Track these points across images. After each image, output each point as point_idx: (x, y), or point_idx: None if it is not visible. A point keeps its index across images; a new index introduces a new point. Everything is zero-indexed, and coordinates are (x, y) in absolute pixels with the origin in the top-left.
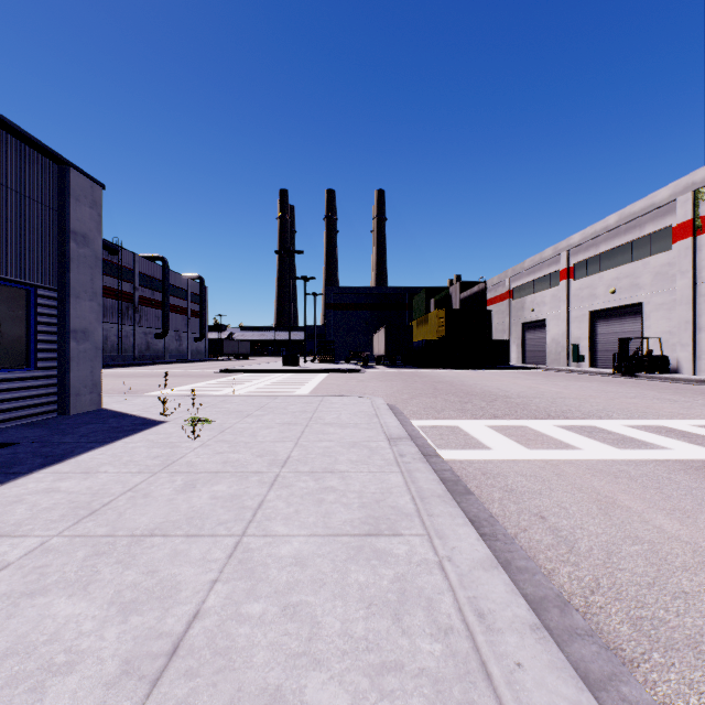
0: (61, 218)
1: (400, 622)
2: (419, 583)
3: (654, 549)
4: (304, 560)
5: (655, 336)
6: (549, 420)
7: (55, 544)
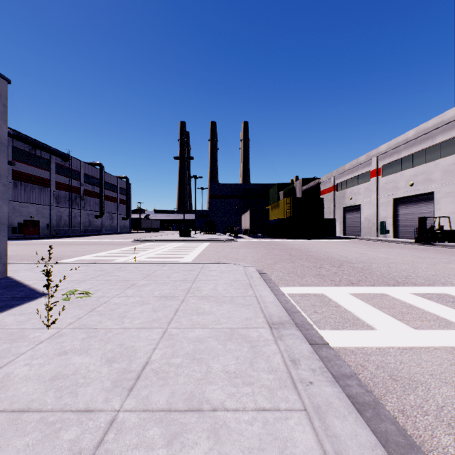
0: None
1: None
2: None
3: None
4: None
5: (444, 215)
6: (401, 287)
7: None
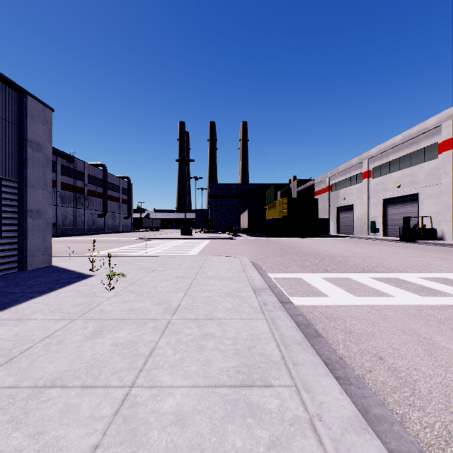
0: (20, 131)
1: None
2: (294, 450)
3: None
4: (184, 417)
5: (427, 215)
6: (364, 273)
7: None
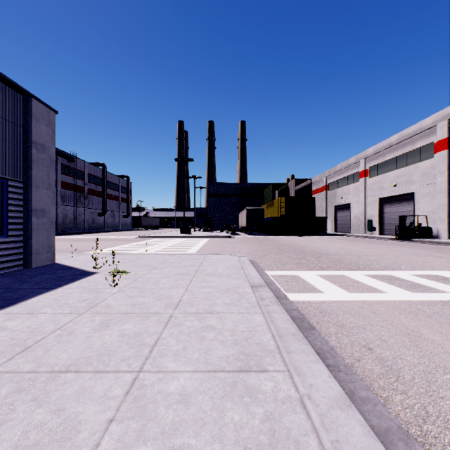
0: (25, 133)
1: None
2: (285, 422)
3: None
4: (188, 397)
5: (423, 214)
6: (359, 271)
7: None
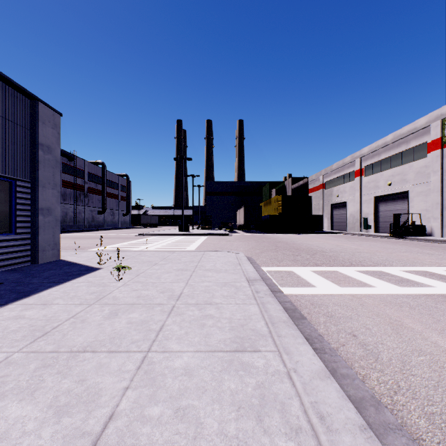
0: (32, 135)
1: (262, 423)
2: (274, 389)
3: (434, 359)
4: (191, 371)
5: (417, 212)
6: (351, 267)
7: (15, 358)
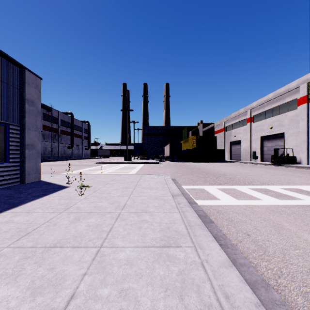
0: (21, 93)
1: (183, 301)
2: (191, 275)
3: (306, 252)
4: (131, 261)
5: (290, 147)
6: (245, 185)
7: (5, 252)
